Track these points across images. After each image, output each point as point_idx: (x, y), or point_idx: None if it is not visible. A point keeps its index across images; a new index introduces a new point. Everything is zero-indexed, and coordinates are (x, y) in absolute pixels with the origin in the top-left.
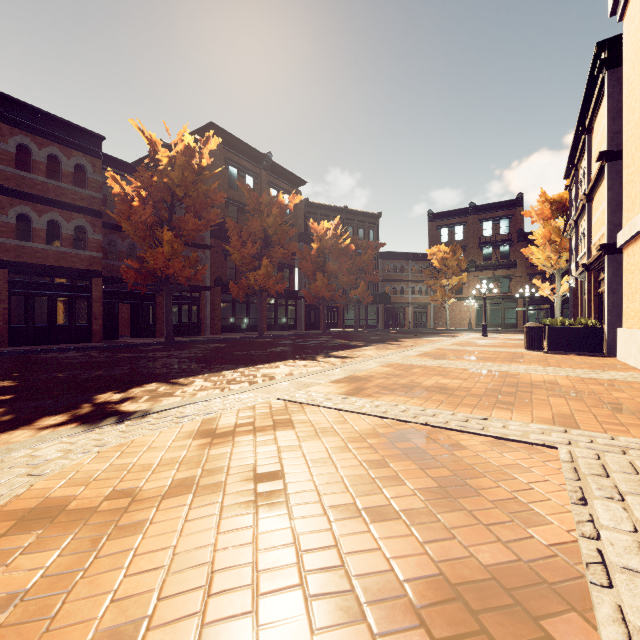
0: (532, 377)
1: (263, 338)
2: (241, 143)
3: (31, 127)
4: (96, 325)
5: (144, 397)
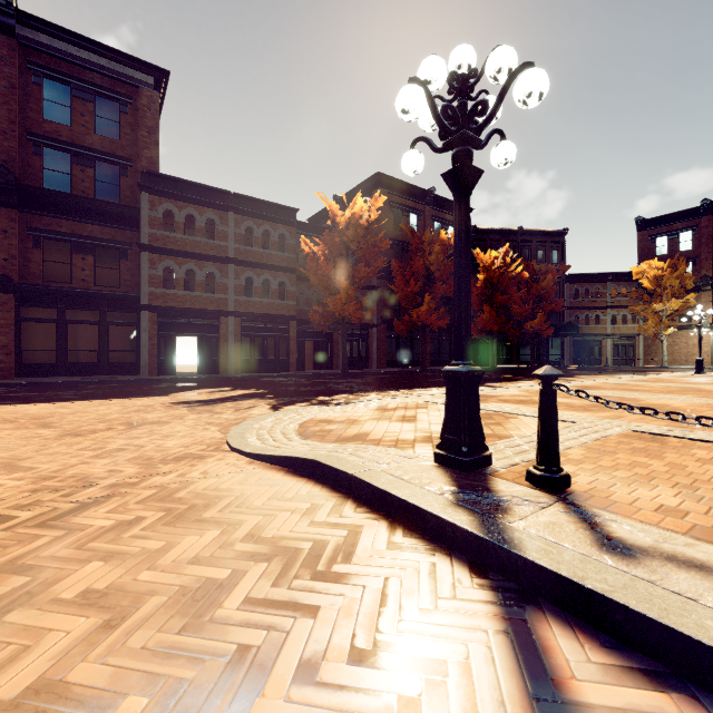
0: (657, 402)
1: (425, 372)
2: (405, 184)
3: (253, 213)
4: (292, 358)
5: (342, 399)
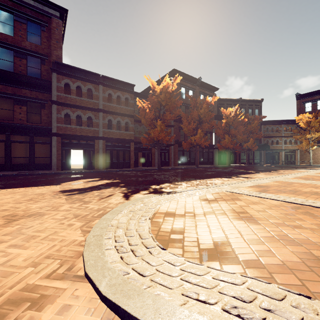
0: None
1: (198, 168)
2: (187, 75)
3: (112, 86)
4: (132, 161)
5: (167, 187)
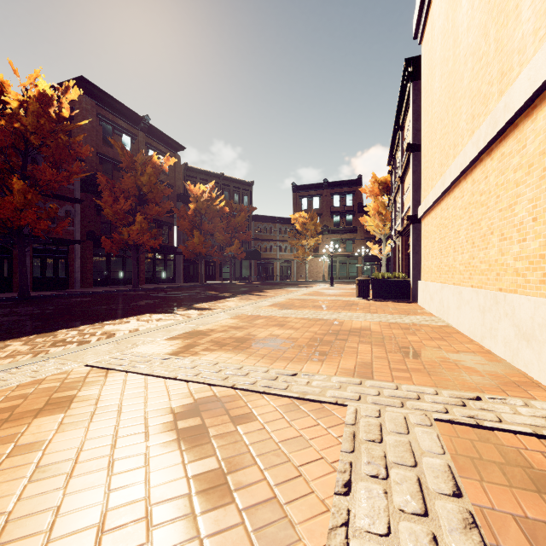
0: (353, 324)
1: (137, 291)
2: (116, 102)
3: None
4: None
5: None
